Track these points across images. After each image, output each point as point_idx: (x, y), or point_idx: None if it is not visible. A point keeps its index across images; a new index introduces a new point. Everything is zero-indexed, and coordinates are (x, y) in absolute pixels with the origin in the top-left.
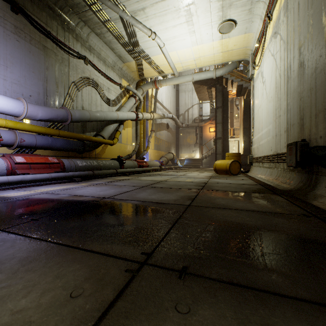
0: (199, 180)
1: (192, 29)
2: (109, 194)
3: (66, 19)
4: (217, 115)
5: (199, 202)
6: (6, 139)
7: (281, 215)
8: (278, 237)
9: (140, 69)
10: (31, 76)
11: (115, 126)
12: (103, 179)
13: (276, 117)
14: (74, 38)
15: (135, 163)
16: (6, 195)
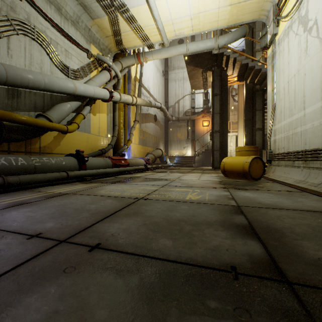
0: (212, 193)
1: None
2: None
3: None
4: (214, 104)
5: None
6: None
7: None
8: None
9: (116, 31)
10: None
11: (74, 104)
12: (20, 194)
13: None
14: None
15: (108, 161)
16: None
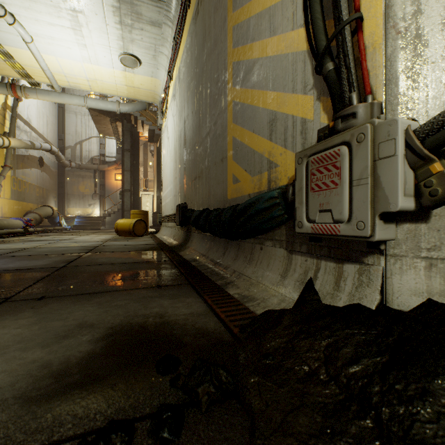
0: (90, 243)
1: (82, 42)
2: None
3: None
4: (124, 160)
5: (78, 263)
6: None
7: (148, 262)
8: (131, 273)
9: None
10: None
11: None
12: None
13: (175, 178)
14: None
15: None
16: None
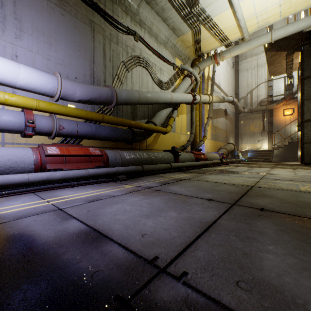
0: None
1: None
2: (167, 239)
3: None
4: (304, 89)
5: None
6: (43, 125)
7: None
8: None
9: (197, 40)
10: (77, 55)
11: (168, 110)
12: (154, 177)
13: None
14: (123, 12)
15: (192, 156)
16: None
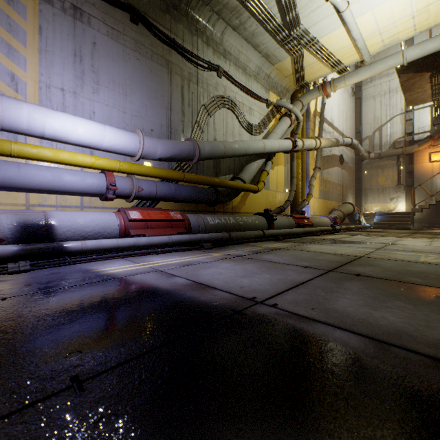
0: None
1: None
2: (262, 289)
3: (194, 18)
4: None
5: None
6: (122, 188)
7: None
8: None
9: (298, 68)
10: (153, 104)
11: (260, 163)
12: (243, 246)
13: None
14: (204, 43)
15: (291, 221)
16: (105, 270)
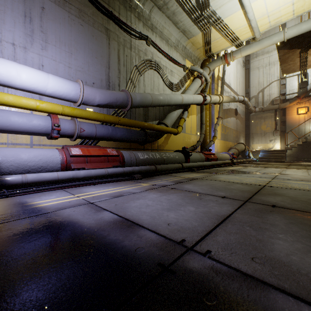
0: None
1: None
2: (189, 227)
3: None
4: None
5: None
6: (66, 128)
7: None
8: None
9: (207, 42)
10: (94, 62)
11: (179, 112)
12: (167, 176)
13: None
14: (136, 18)
15: (202, 156)
16: (38, 204)
